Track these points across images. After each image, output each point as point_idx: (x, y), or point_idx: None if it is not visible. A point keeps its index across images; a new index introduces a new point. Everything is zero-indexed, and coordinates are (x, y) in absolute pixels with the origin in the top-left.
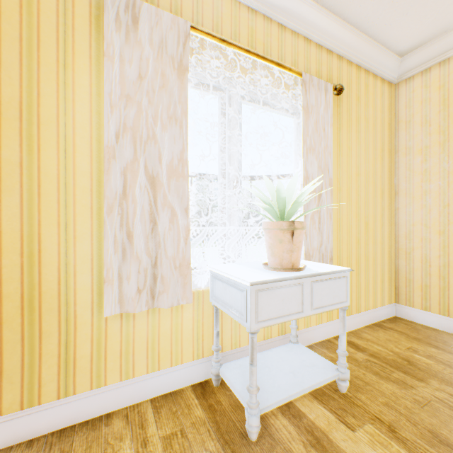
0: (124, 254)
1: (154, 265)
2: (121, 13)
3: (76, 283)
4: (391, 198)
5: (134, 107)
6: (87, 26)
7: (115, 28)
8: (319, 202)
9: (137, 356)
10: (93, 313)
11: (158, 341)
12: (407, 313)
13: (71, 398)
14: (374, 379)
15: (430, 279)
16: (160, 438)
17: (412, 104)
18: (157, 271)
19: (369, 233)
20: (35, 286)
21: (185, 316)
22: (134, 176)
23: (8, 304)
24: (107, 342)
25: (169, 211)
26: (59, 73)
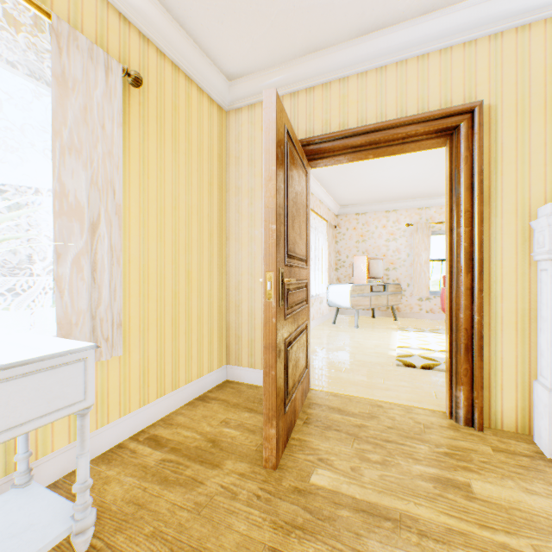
0: None
1: None
2: None
3: None
4: (222, 243)
5: None
6: None
7: None
8: (95, 238)
9: None
10: None
11: None
12: (237, 374)
13: None
14: (158, 491)
15: (256, 333)
16: None
17: (241, 139)
18: None
19: (193, 285)
20: None
21: None
22: None
23: None
24: None
25: None
26: None
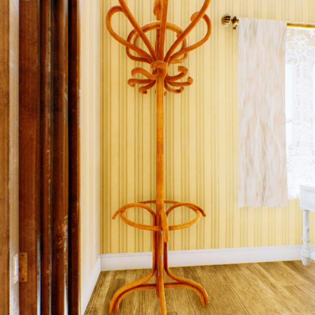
0: (247, 172)
1: (263, 180)
2: (246, 30)
3: (218, 187)
4: None
5: (254, 84)
6: (223, 44)
7: (243, 40)
8: None
9: (248, 234)
10: (226, 205)
11: (260, 227)
12: None
13: (216, 249)
14: None
15: None
16: (282, 286)
17: None
18: (265, 183)
19: None
20: (201, 186)
21: (276, 214)
22: (253, 125)
23: (191, 194)
24: (233, 223)
25: (273, 146)
26: (211, 74)
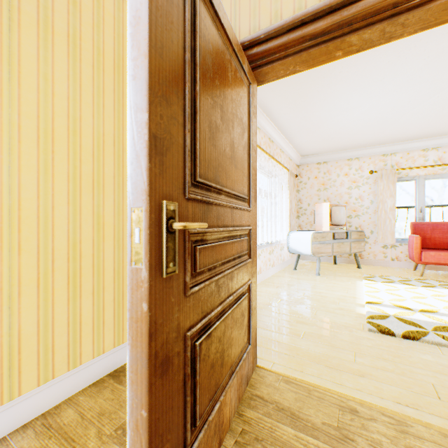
0: None
1: None
2: None
3: None
4: None
5: None
6: None
7: None
8: None
9: None
10: None
11: None
12: None
13: None
14: None
15: None
16: None
17: None
18: None
19: (107, 232)
20: None
21: None
22: None
23: None
24: None
25: None
26: None
